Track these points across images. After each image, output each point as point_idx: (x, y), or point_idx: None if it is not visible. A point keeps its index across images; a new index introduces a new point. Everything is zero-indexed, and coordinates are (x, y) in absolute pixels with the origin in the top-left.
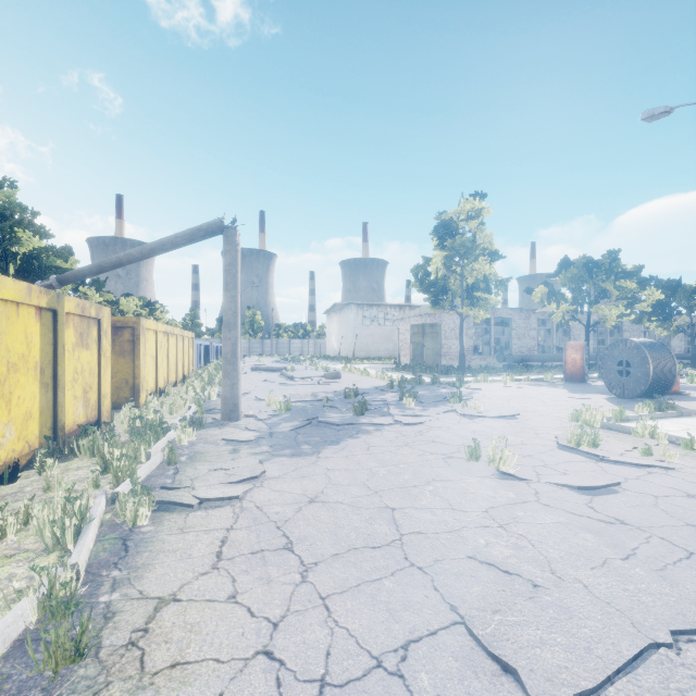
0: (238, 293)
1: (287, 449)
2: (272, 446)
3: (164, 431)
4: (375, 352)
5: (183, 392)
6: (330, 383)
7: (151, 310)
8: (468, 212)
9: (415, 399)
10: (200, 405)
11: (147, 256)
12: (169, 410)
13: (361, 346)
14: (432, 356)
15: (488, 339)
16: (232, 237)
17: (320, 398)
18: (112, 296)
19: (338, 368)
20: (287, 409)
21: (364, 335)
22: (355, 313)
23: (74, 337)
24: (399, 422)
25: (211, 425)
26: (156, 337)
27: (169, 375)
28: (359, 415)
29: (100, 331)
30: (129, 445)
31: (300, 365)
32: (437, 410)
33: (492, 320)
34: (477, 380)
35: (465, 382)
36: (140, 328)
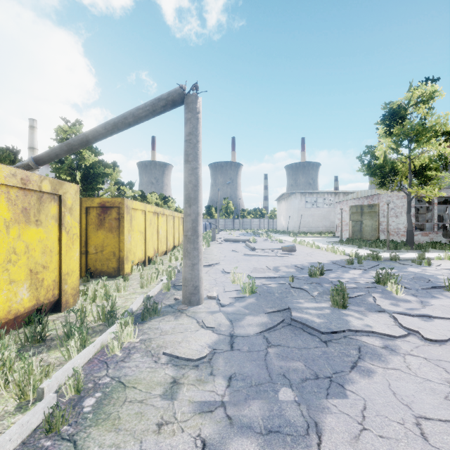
0: (199, 164)
1: (255, 400)
2: (230, 380)
3: (108, 323)
4: (315, 228)
5: (167, 260)
6: (286, 255)
7: (166, 201)
8: (417, 98)
9: (394, 282)
10: (171, 277)
11: (111, 131)
12: (140, 284)
13: (304, 223)
14: (370, 231)
15: (419, 217)
16: (192, 104)
17: (282, 274)
18: (139, 192)
19: (288, 240)
20: (252, 291)
21: (306, 215)
22: (299, 199)
23: (9, 212)
24: (411, 330)
25: (169, 310)
26: (144, 216)
27: (158, 246)
28: (339, 308)
29: (61, 207)
30: (17, 372)
31: (259, 238)
32: (448, 307)
33: (434, 199)
34: (441, 257)
35: (427, 258)
36: (124, 208)
